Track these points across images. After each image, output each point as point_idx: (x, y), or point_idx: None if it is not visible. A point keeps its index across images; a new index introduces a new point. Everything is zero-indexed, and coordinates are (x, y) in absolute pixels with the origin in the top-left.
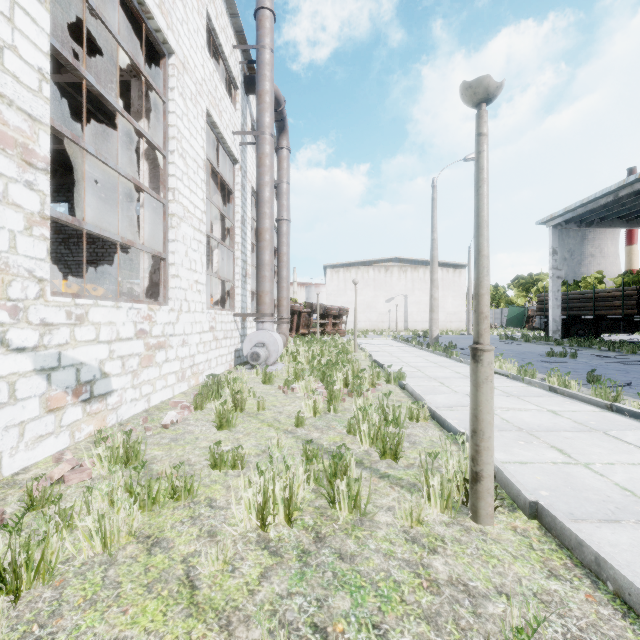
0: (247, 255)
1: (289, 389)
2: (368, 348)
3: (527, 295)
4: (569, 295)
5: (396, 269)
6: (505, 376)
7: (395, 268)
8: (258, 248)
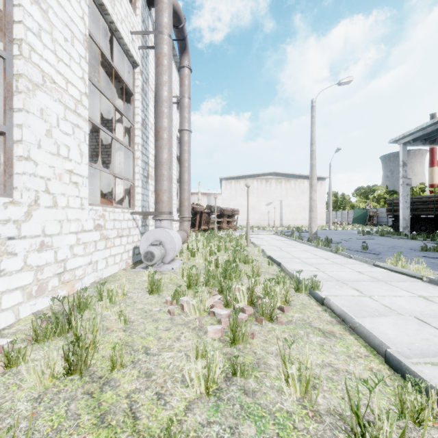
0: (149, 158)
1: (178, 304)
2: (258, 242)
3: (366, 201)
4: (413, 199)
5: (274, 181)
6: (416, 278)
7: (273, 180)
8: (156, 147)
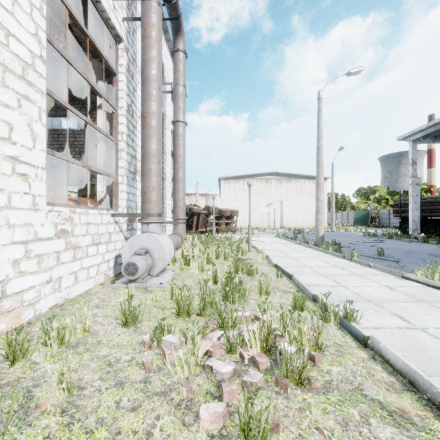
0: (137, 151)
1: (159, 348)
2: (260, 246)
3: (367, 202)
4: (422, 199)
5: (274, 181)
6: None
7: (273, 180)
8: (142, 136)
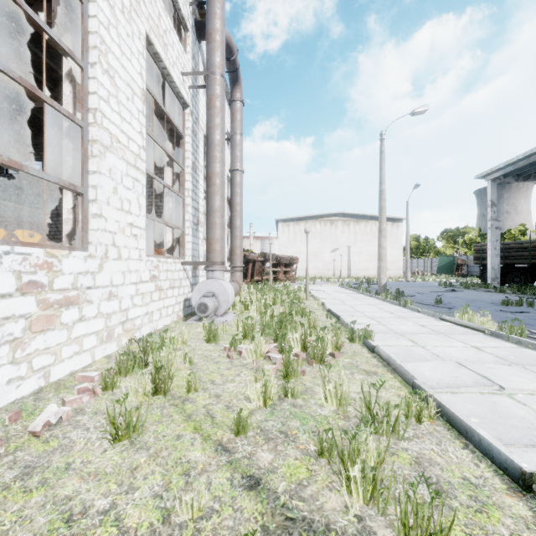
0: (199, 203)
1: (236, 351)
2: (319, 295)
3: (455, 246)
4: (505, 245)
5: (340, 223)
6: (479, 331)
7: (339, 222)
8: (208, 193)
